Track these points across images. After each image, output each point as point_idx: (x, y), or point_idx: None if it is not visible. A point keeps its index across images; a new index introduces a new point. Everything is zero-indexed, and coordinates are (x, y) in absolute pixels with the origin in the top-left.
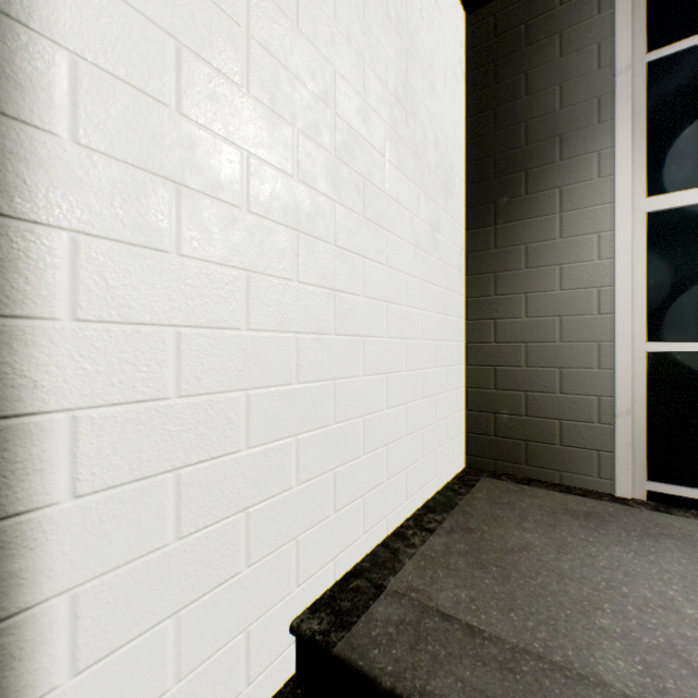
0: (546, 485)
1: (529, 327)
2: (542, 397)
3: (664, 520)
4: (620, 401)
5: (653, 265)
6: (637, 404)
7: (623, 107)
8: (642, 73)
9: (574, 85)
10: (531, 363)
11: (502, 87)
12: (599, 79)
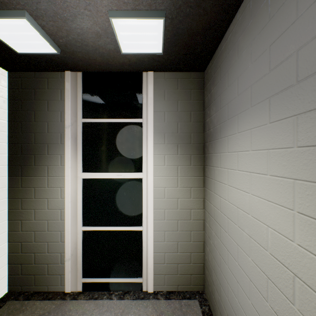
0: (39, 296)
1: (36, 224)
2: (41, 255)
3: (69, 307)
4: (67, 255)
5: (85, 197)
6: (79, 250)
7: (68, 141)
8: (81, 125)
9: (53, 125)
10: (37, 240)
11: (25, 113)
12: (61, 126)
